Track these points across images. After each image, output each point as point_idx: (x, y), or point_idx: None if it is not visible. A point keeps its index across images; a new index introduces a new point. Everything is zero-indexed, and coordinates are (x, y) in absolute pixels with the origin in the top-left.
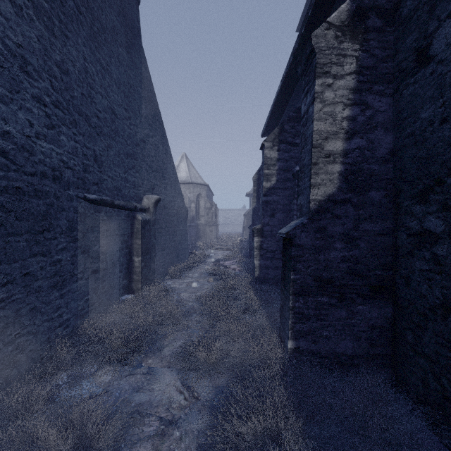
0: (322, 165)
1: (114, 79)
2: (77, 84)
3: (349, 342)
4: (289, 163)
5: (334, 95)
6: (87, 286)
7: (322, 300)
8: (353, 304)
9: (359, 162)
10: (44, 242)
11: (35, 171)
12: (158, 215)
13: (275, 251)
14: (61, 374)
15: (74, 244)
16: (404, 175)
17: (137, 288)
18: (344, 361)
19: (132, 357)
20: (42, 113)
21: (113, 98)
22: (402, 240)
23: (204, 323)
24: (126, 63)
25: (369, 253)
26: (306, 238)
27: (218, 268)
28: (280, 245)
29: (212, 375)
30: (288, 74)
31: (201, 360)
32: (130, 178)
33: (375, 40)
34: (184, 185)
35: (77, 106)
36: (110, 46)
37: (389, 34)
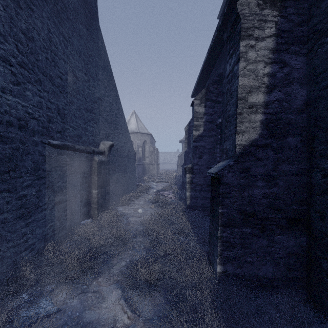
0: (246, 114)
1: (75, 49)
2: (42, 50)
3: (270, 267)
4: (213, 116)
5: (256, 55)
6: (51, 215)
7: (246, 231)
8: (273, 234)
9: (277, 112)
10: (9, 181)
11: (1, 120)
12: (112, 157)
13: (202, 185)
14: (23, 294)
15: (39, 181)
16: (318, 122)
17: (94, 214)
18: (265, 283)
19: (85, 276)
20: (8, 71)
21: (74, 64)
22: (316, 180)
23: (147, 244)
24: (86, 38)
25: (287, 190)
26: (233, 177)
27: (158, 197)
28: (206, 180)
29: (152, 293)
30: (213, 47)
31: (142, 280)
32: (89, 128)
33: (291, 7)
34: (133, 134)
35: (41, 67)
36: (71, 23)
37: (304, 2)
